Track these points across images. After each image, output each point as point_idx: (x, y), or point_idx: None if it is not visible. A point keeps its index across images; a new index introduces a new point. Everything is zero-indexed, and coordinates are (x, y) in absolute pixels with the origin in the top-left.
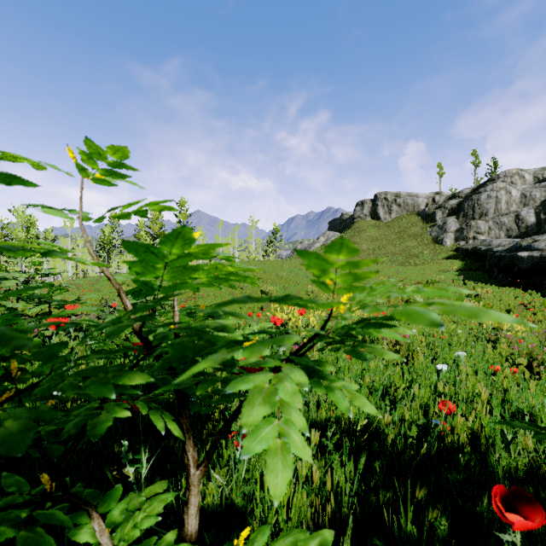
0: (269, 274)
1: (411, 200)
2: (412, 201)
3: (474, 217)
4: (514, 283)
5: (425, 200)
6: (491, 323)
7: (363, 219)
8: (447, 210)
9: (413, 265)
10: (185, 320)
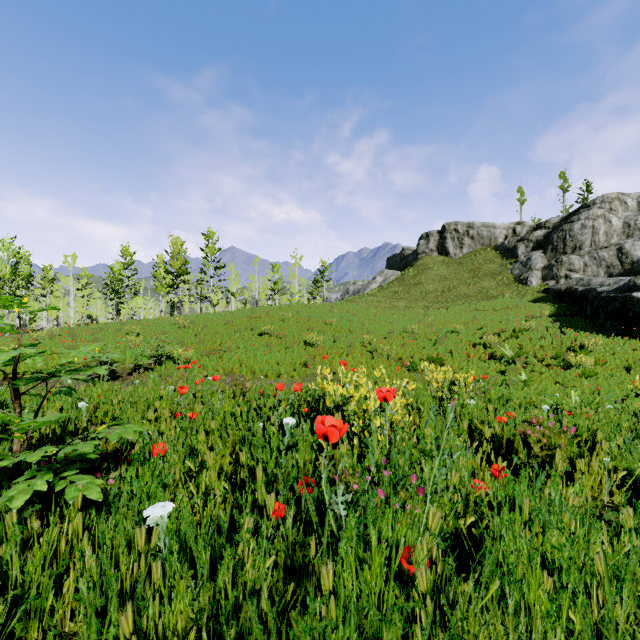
0: (315, 320)
1: (487, 232)
2: (488, 233)
3: (566, 252)
4: (627, 332)
5: (503, 231)
6: None
7: (429, 255)
8: (531, 243)
9: (492, 310)
10: None
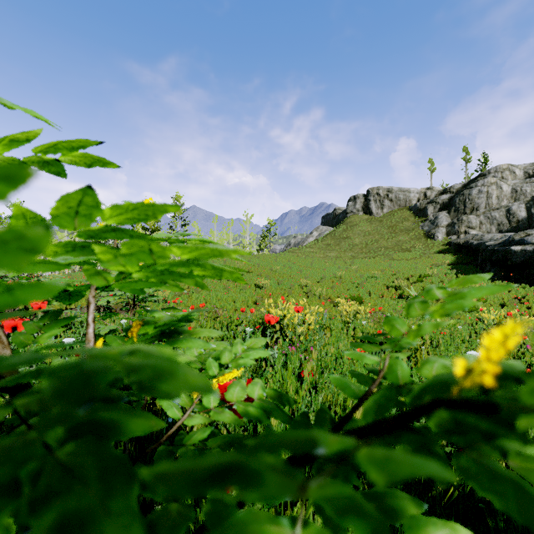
0: (263, 268)
1: (403, 196)
2: (404, 196)
3: (466, 212)
4: (506, 277)
5: (416, 195)
6: (492, 319)
7: (356, 214)
8: (438, 205)
9: (405, 259)
10: (114, 345)
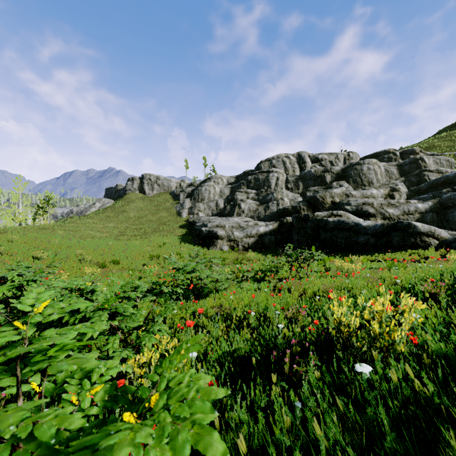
0: (41, 240)
1: (167, 183)
2: (167, 184)
3: (199, 201)
4: (200, 243)
5: (175, 184)
6: None
7: (134, 192)
8: (186, 193)
9: (161, 230)
10: None
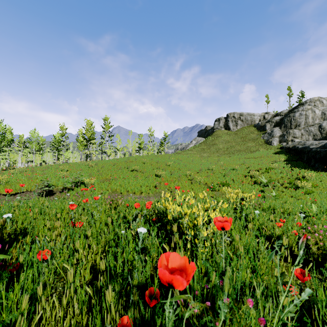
0: (160, 163)
1: (250, 118)
2: (250, 118)
3: (291, 128)
4: None
5: (258, 117)
6: None
7: (220, 129)
8: (273, 123)
9: (253, 158)
10: None
